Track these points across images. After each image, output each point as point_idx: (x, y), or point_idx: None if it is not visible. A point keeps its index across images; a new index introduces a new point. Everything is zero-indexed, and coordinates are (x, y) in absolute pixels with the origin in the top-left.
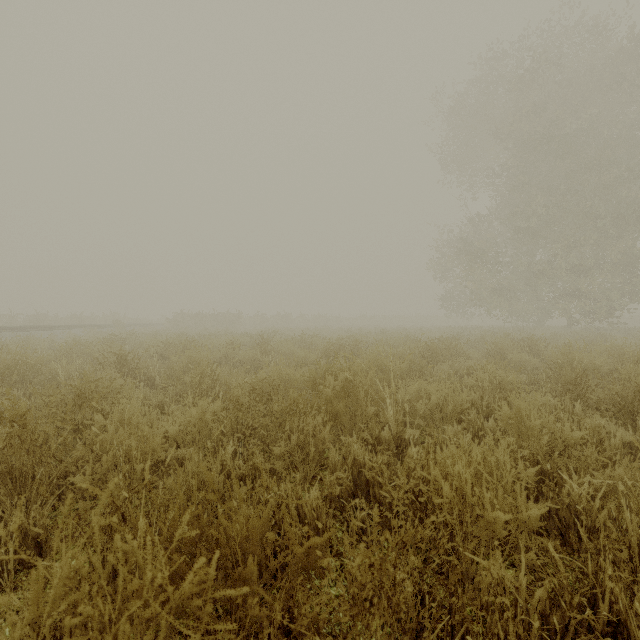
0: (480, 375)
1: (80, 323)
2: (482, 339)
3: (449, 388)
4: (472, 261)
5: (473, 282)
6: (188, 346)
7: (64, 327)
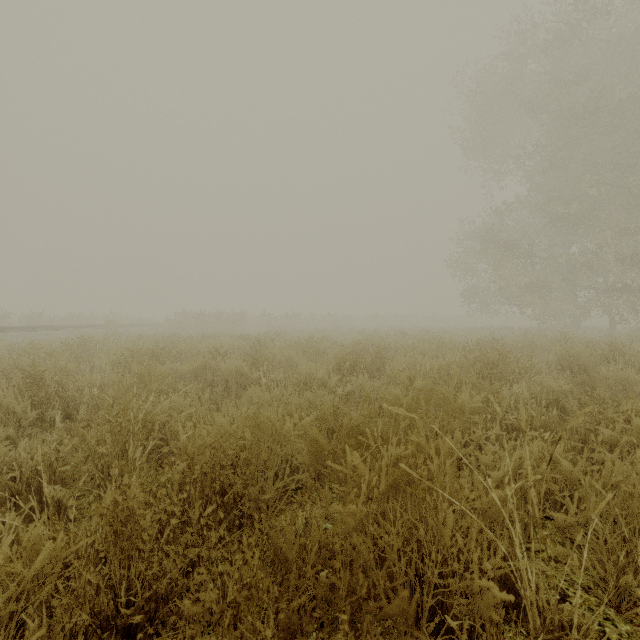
0: (636, 425)
1: (77, 323)
2: (531, 343)
3: (637, 481)
4: (500, 254)
5: (502, 277)
6: (136, 358)
7: (52, 328)
